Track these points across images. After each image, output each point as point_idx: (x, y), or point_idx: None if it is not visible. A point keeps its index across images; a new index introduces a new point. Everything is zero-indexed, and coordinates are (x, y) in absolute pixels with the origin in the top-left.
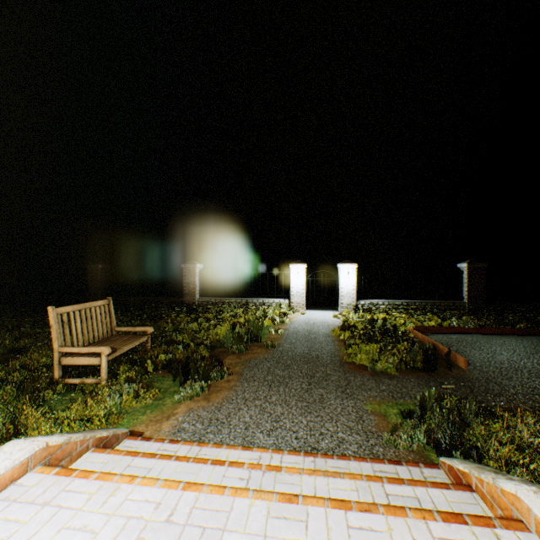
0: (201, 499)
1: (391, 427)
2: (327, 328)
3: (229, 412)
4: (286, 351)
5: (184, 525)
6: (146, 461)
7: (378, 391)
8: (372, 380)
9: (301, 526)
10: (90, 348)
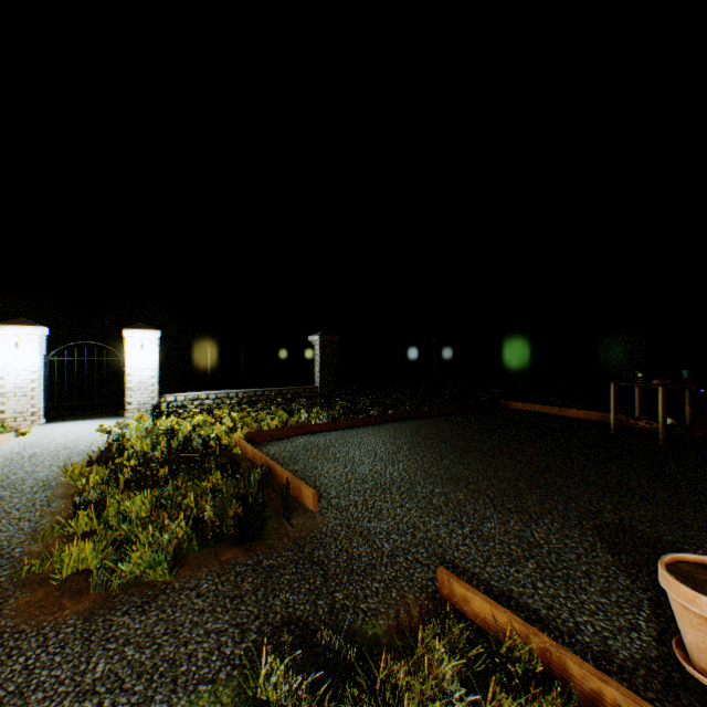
0: None
1: None
2: (63, 464)
3: None
4: None
5: None
6: None
7: (66, 706)
8: (75, 646)
9: None
10: None
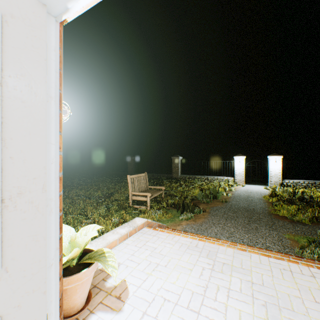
0: (206, 243)
1: (300, 246)
2: (260, 195)
3: (206, 227)
4: (233, 205)
5: (202, 248)
6: (178, 233)
7: (293, 230)
8: (290, 224)
9: (248, 257)
10: (143, 193)
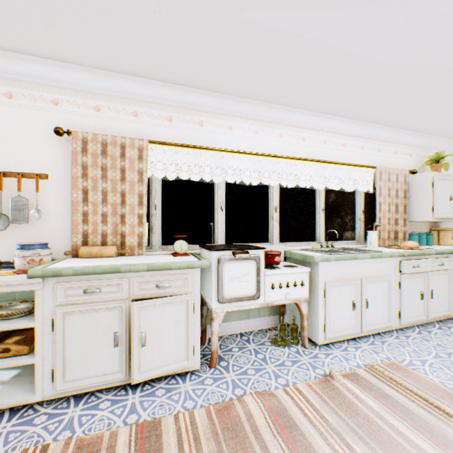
0: None
1: None
2: None
3: None
4: None
5: None
6: None
7: None
8: None
9: None
10: None
